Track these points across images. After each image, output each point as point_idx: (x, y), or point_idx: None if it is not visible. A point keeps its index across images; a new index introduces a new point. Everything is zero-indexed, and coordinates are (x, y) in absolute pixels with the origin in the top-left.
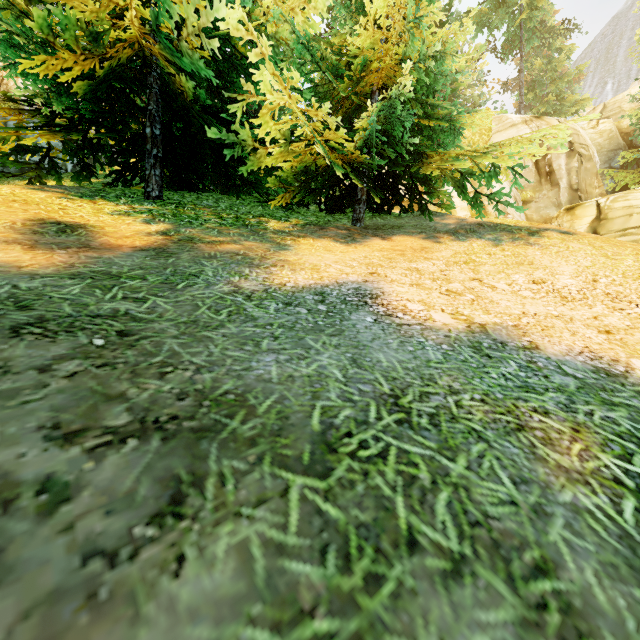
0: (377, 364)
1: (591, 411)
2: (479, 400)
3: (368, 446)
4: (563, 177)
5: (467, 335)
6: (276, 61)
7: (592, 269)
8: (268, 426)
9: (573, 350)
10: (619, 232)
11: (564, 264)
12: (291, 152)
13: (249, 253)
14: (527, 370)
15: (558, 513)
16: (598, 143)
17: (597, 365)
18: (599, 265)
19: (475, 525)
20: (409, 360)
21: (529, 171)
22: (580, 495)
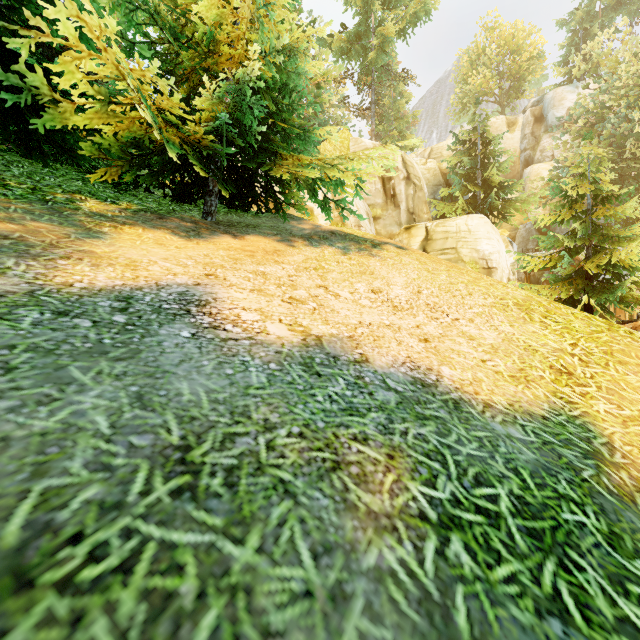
0: (174, 399)
1: (406, 429)
2: (297, 435)
3: (106, 554)
4: (403, 201)
5: (301, 350)
6: None
7: (418, 281)
8: None
9: (398, 361)
10: (440, 251)
11: (398, 276)
12: (111, 115)
13: (29, 237)
14: (354, 388)
15: (359, 590)
16: (427, 178)
17: (415, 376)
18: (423, 278)
19: None
20: (223, 388)
21: (379, 191)
22: (386, 550)
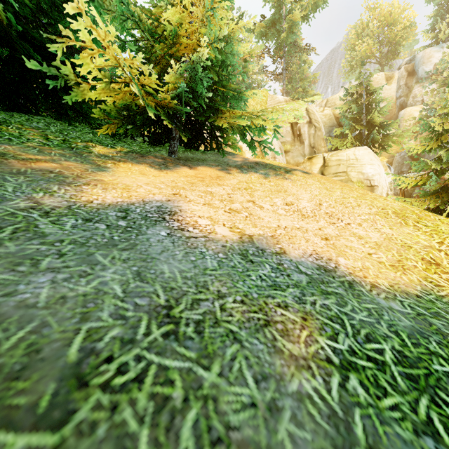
0: (160, 275)
1: (315, 301)
2: (240, 301)
3: (127, 370)
4: (306, 139)
5: (239, 244)
6: (101, 14)
7: (319, 197)
8: (6, 367)
9: (306, 253)
10: (334, 174)
11: (304, 193)
12: (112, 90)
13: (65, 172)
14: (277, 271)
15: (287, 405)
16: (324, 121)
17: (320, 264)
18: (323, 194)
19: (216, 443)
20: (189, 269)
21: (288, 132)
22: (304, 381)
